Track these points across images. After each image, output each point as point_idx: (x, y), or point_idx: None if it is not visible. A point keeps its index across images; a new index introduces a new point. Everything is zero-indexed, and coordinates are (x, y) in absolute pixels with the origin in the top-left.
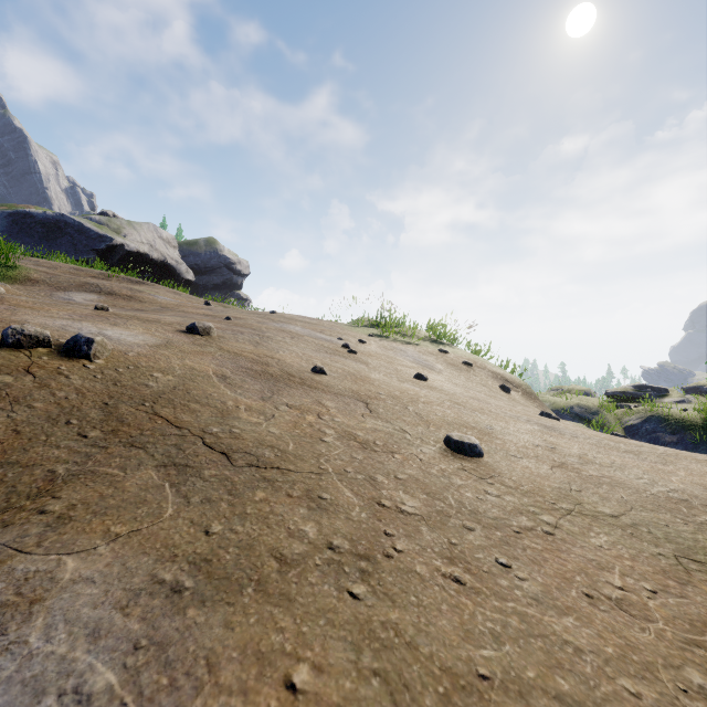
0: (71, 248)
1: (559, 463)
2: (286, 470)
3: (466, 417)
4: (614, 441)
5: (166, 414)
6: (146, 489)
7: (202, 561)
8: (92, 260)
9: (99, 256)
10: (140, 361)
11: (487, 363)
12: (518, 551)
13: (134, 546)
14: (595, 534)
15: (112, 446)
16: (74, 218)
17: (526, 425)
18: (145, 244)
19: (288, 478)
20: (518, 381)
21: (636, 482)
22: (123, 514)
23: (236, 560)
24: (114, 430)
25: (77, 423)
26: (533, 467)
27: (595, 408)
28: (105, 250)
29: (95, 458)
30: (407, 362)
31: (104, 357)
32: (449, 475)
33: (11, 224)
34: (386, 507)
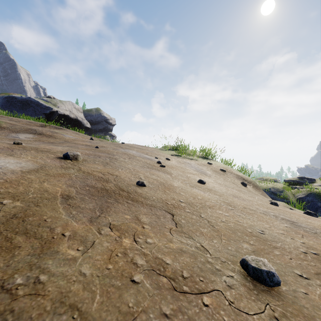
0: (33, 112)
1: None
2: None
3: (241, 220)
4: None
5: None
6: None
7: None
8: (43, 118)
9: (46, 116)
10: (1, 188)
11: (233, 170)
12: None
13: None
14: None
15: None
16: (35, 99)
17: (280, 224)
18: (67, 111)
19: None
20: (250, 179)
21: None
22: None
23: None
24: None
25: None
26: None
27: (282, 189)
28: (49, 113)
29: None
30: (192, 171)
31: None
32: None
33: (6, 102)
34: None
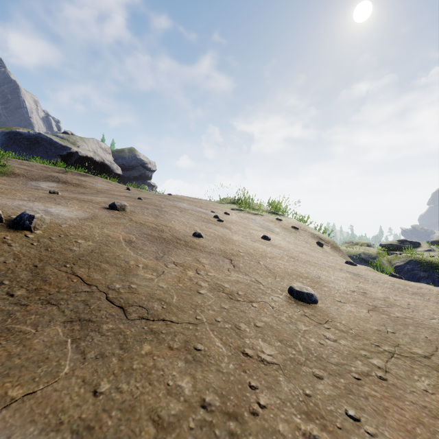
0: (45, 154)
1: (372, 306)
2: (170, 321)
3: (300, 268)
4: (402, 284)
5: (81, 273)
6: (50, 346)
7: (85, 429)
8: (58, 161)
9: (62, 159)
10: (70, 231)
11: (307, 227)
12: (362, 400)
13: (24, 412)
14: (418, 376)
15: (31, 304)
16: (47, 135)
17: (341, 274)
18: (91, 151)
19: (171, 330)
20: (328, 239)
21: (431, 322)
22: (23, 374)
23: (117, 426)
24: (37, 288)
25: (8, 283)
26: (355, 311)
27: (375, 255)
28: (66, 155)
29: (14, 316)
30: (256, 227)
31: (42, 228)
32: (295, 321)
33: (8, 139)
34: (249, 356)
